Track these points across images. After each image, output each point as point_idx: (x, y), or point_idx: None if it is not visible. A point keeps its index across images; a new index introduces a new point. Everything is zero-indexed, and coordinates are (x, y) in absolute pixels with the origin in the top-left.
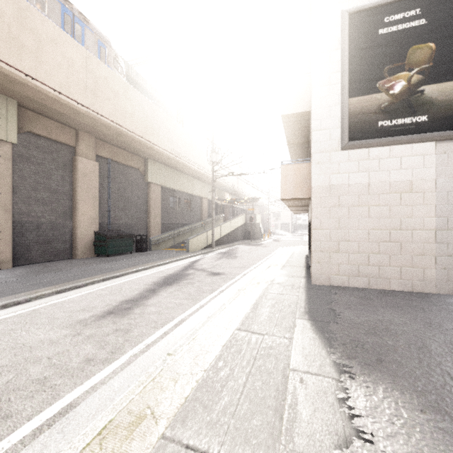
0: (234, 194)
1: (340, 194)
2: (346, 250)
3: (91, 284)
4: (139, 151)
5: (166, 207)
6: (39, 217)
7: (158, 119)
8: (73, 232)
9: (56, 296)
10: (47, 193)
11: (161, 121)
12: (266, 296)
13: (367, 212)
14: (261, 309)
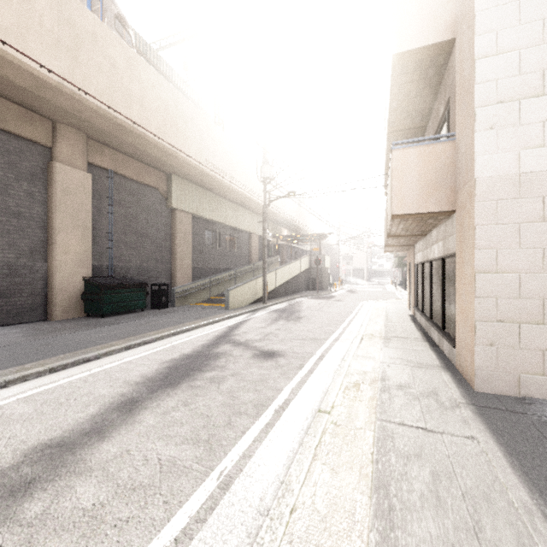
0: (294, 230)
1: (546, 192)
2: None
3: (20, 381)
4: (156, 160)
5: (200, 244)
6: None
7: (185, 113)
8: (48, 279)
9: None
10: None
11: (188, 117)
12: (393, 438)
13: None
14: (409, 521)
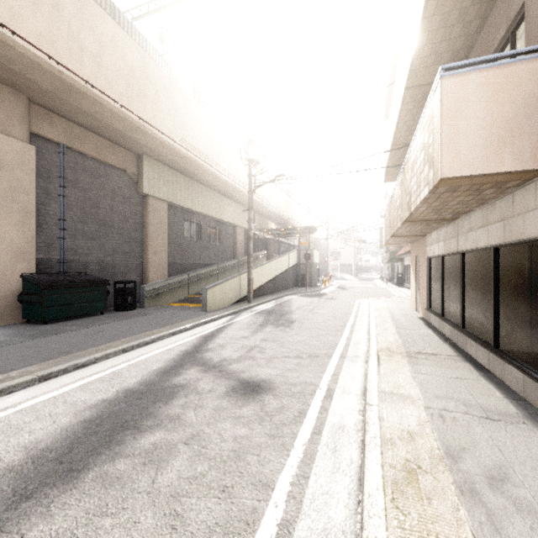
0: (281, 223)
1: None
2: None
3: None
4: (122, 136)
5: (178, 236)
6: None
7: (156, 81)
8: None
9: None
10: None
11: (160, 86)
12: None
13: None
14: None
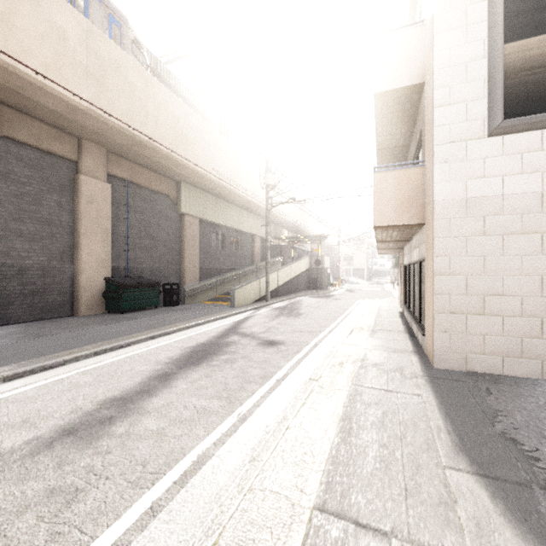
0: (295, 231)
1: (485, 213)
2: (498, 310)
3: (74, 361)
4: (168, 170)
5: (206, 246)
6: (23, 258)
7: (194, 127)
8: (74, 279)
9: (2, 387)
10: (35, 225)
11: (197, 130)
12: (361, 395)
13: (538, 244)
14: (360, 434)
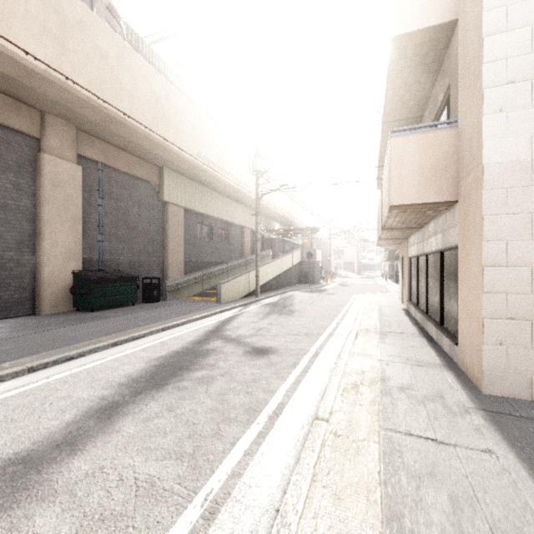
0: (286, 224)
1: None
2: None
3: None
4: (148, 153)
5: (193, 238)
6: None
7: (177, 106)
8: (36, 273)
9: None
10: None
11: (180, 110)
12: (401, 452)
13: None
14: None
